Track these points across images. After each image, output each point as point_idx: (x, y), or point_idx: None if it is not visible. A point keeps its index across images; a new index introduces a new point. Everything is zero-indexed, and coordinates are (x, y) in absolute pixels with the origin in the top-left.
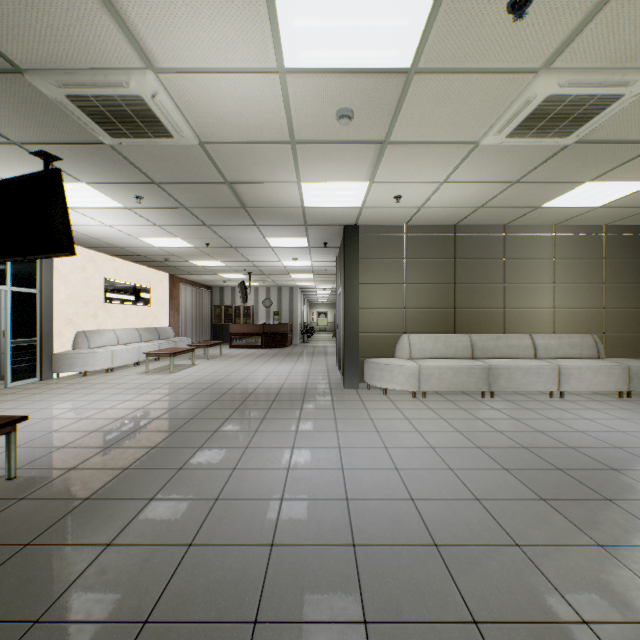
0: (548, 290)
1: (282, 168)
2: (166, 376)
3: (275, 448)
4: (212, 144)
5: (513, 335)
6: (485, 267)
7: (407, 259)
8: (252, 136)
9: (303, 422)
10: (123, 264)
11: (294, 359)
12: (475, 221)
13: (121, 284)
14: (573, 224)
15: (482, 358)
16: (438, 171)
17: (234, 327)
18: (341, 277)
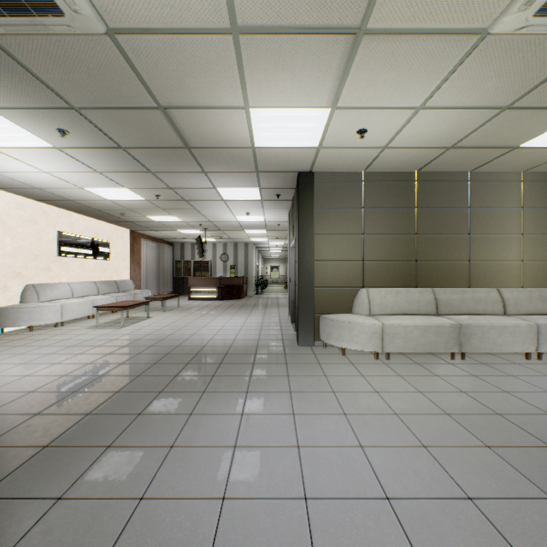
0: (516, 241)
1: (224, 82)
2: (115, 331)
3: (210, 448)
4: (125, 34)
5: (479, 289)
6: (448, 217)
7: (365, 208)
8: (177, 16)
9: (251, 398)
10: (80, 218)
11: (247, 311)
12: (439, 167)
13: (77, 238)
14: (543, 171)
15: (447, 314)
16: (419, 88)
17: (192, 280)
18: (294, 229)
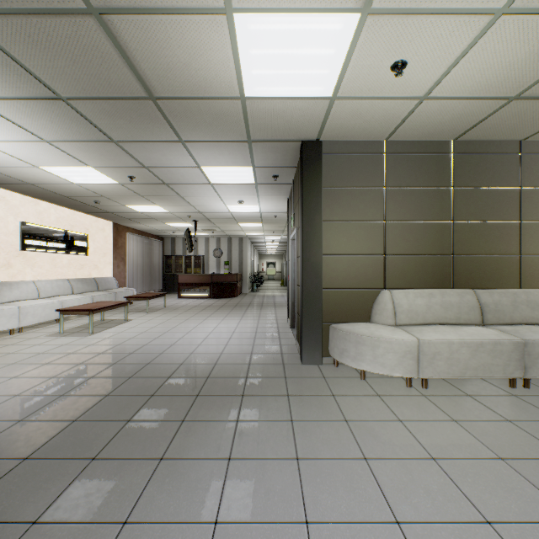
0: None
1: None
2: (79, 339)
3: None
4: None
5: (535, 291)
6: (494, 198)
7: (387, 187)
8: None
9: (235, 475)
10: (50, 208)
11: (241, 312)
12: (485, 132)
13: (46, 230)
14: None
15: (496, 324)
16: None
17: (182, 277)
18: (295, 217)
